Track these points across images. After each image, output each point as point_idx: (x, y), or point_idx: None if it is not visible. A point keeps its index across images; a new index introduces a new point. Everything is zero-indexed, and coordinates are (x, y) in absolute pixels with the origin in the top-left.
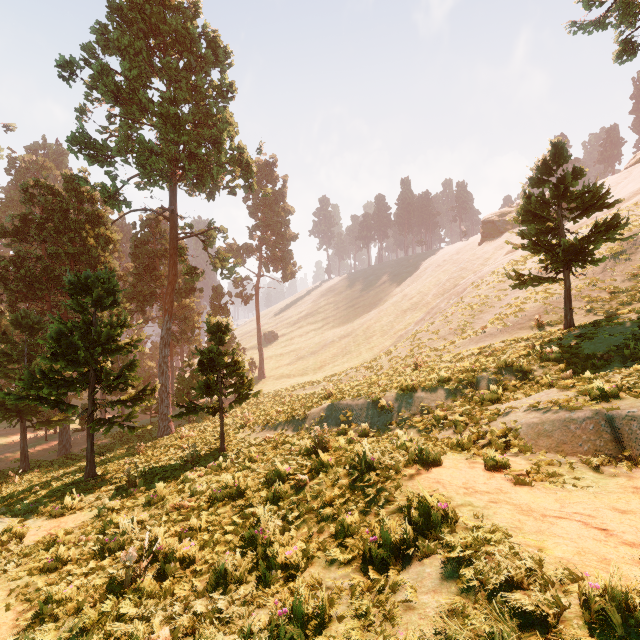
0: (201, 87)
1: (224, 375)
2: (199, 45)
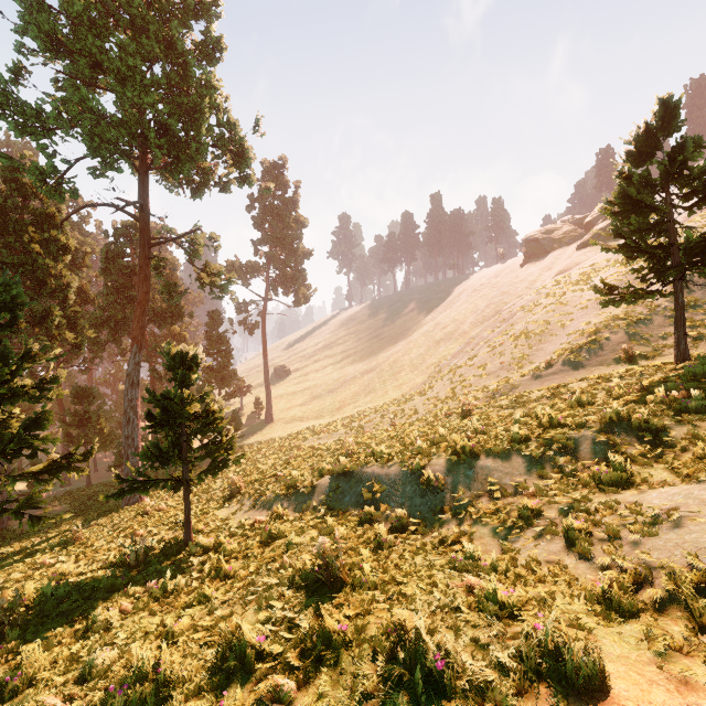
0: (176, 39)
1: (191, 432)
2: None
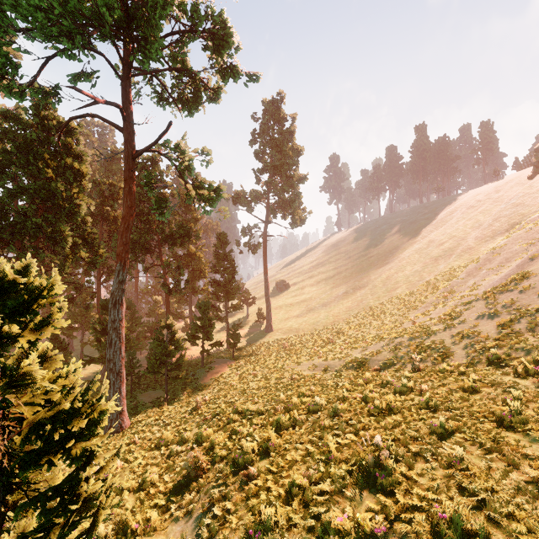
0: None
1: None
2: None
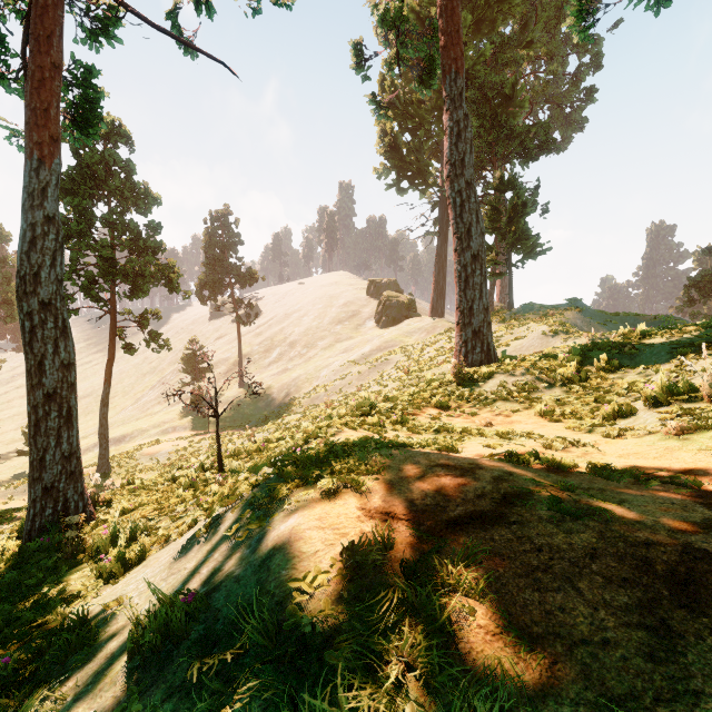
0: None
1: None
2: None
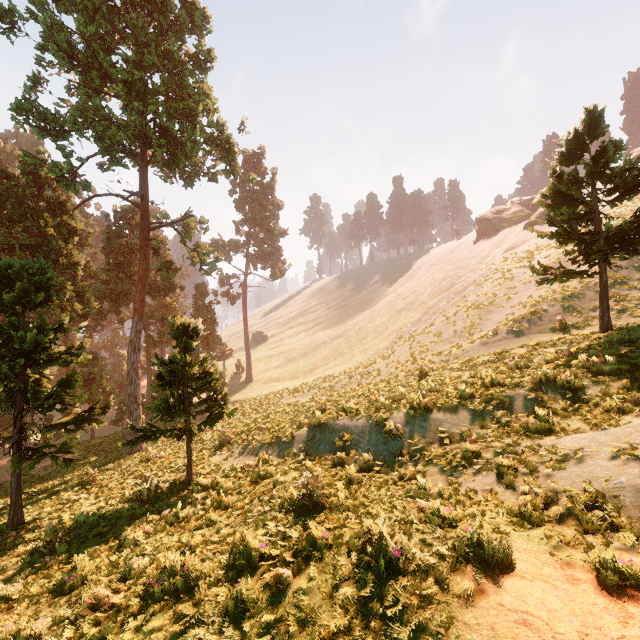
0: (174, 53)
1: (192, 390)
2: (171, 3)
